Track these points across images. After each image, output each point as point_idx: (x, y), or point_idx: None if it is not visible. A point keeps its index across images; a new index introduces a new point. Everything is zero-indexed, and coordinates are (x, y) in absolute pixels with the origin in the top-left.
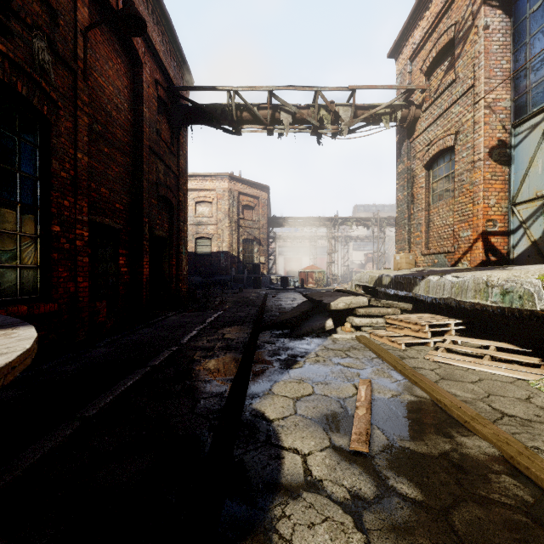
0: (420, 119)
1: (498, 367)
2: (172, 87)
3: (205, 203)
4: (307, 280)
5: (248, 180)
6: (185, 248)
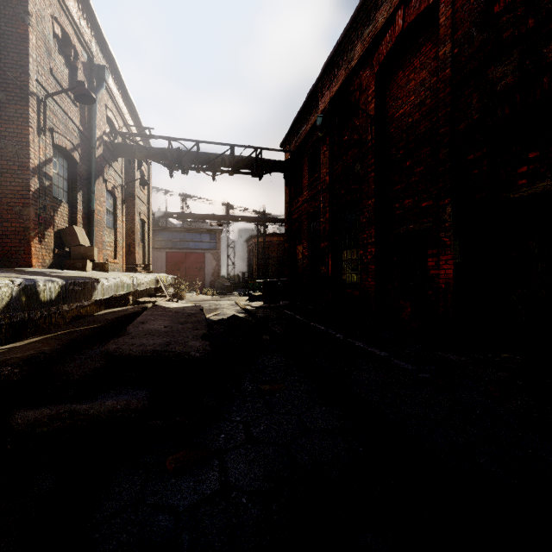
0: None
1: None
2: None
3: None
4: None
5: None
6: None
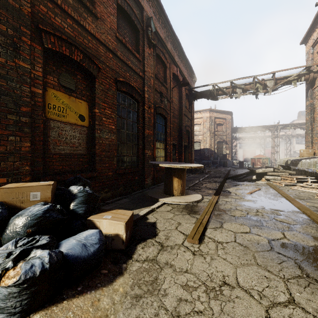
0: (317, 78)
1: (315, 190)
2: (190, 88)
3: (197, 125)
4: (256, 163)
5: (220, 110)
6: (193, 149)
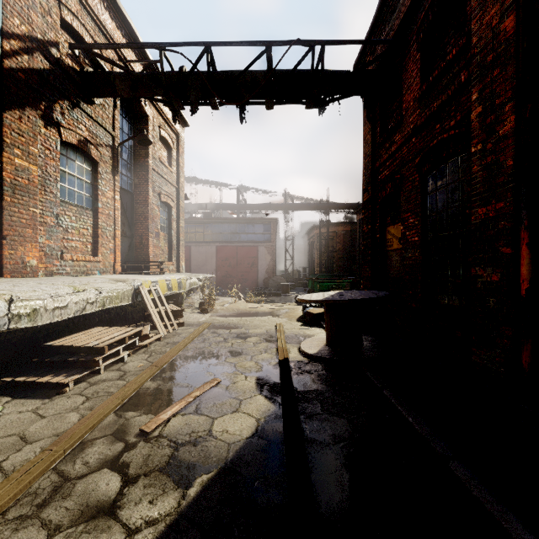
0: None
1: None
2: None
3: None
4: None
5: None
6: None
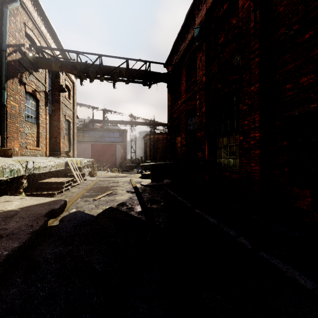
0: None
1: None
2: None
3: None
4: None
5: None
6: None
